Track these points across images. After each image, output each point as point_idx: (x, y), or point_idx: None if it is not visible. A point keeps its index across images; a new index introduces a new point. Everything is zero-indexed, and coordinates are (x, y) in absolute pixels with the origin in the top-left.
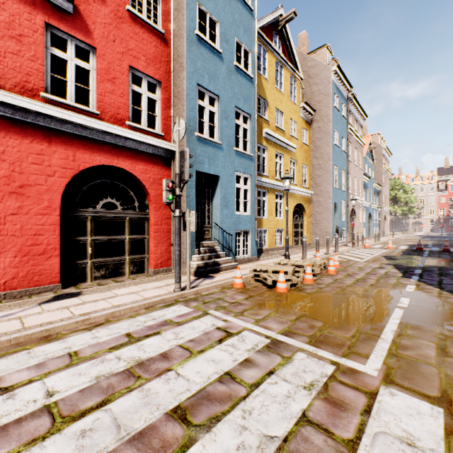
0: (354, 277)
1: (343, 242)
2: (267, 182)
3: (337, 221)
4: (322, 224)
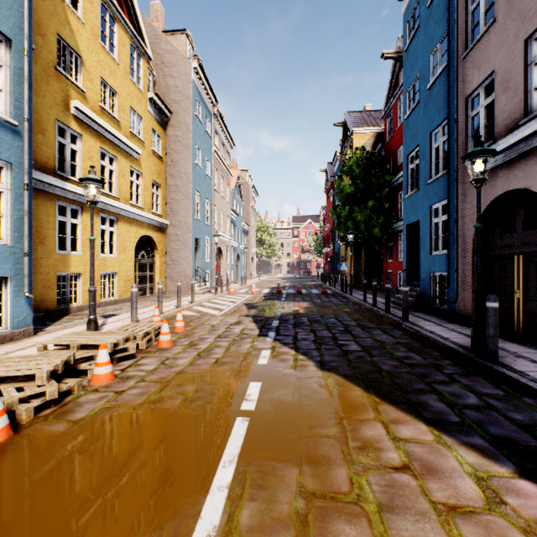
0: (199, 347)
1: (207, 288)
2: (80, 193)
3: (200, 261)
4: (180, 265)
